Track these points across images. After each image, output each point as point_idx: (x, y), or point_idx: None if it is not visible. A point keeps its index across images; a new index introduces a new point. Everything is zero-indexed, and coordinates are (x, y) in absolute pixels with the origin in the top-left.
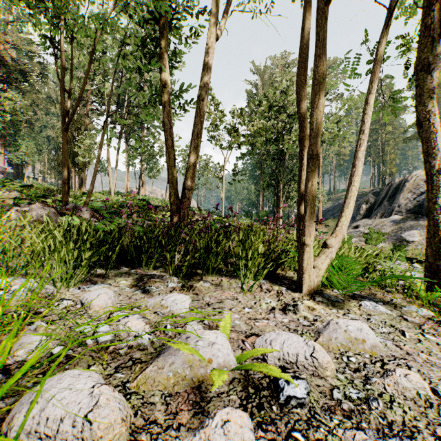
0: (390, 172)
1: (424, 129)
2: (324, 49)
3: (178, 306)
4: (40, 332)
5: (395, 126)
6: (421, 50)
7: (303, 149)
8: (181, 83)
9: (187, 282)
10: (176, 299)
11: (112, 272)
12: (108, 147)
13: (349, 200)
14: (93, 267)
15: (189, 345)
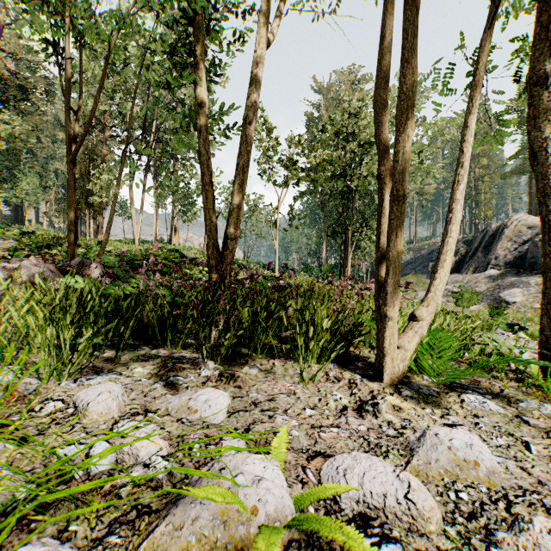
0: (485, 216)
1: (539, 161)
2: (414, 51)
3: (211, 409)
4: (3, 460)
5: (491, 158)
6: (536, 58)
7: (383, 187)
8: (223, 102)
9: (227, 369)
10: (210, 398)
11: (126, 354)
12: (129, 184)
13: (444, 257)
14: (100, 345)
15: (224, 483)
